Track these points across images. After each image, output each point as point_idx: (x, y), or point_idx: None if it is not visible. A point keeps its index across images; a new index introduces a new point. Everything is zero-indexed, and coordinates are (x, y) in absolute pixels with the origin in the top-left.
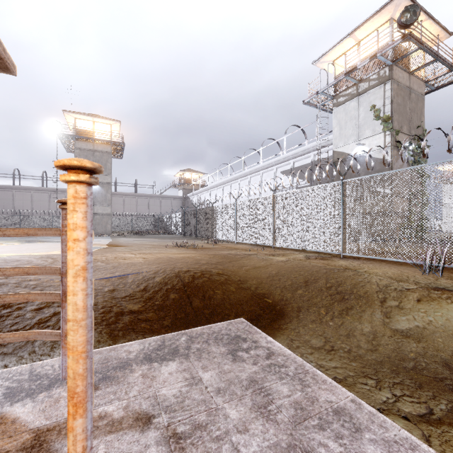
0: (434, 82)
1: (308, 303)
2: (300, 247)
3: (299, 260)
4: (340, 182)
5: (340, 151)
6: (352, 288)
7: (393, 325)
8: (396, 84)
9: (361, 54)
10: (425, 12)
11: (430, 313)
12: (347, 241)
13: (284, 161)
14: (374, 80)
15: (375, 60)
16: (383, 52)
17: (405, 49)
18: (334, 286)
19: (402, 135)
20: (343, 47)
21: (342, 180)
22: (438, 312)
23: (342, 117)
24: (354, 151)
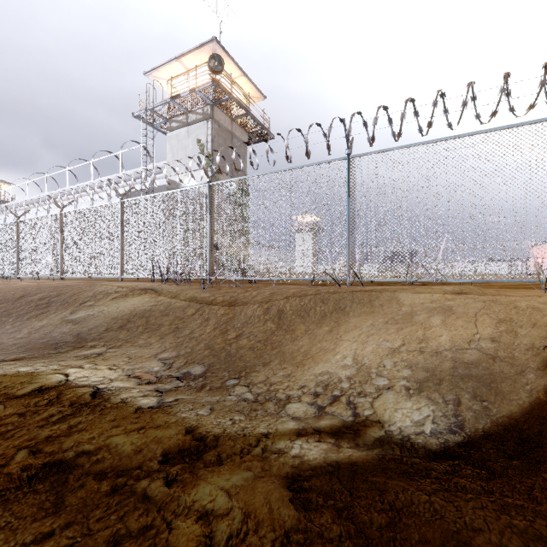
0: (255, 134)
1: (1, 314)
2: (87, 275)
3: (55, 283)
4: (119, 202)
5: (173, 180)
6: (68, 296)
7: (70, 317)
8: (218, 125)
9: (184, 82)
10: (240, 68)
11: (111, 304)
12: (125, 264)
13: (119, 182)
14: (200, 114)
15: (196, 94)
16: (200, 88)
17: (228, 95)
18: (51, 297)
19: (224, 175)
20: (174, 69)
21: (120, 200)
22: (117, 303)
23: (175, 144)
24: (185, 182)
